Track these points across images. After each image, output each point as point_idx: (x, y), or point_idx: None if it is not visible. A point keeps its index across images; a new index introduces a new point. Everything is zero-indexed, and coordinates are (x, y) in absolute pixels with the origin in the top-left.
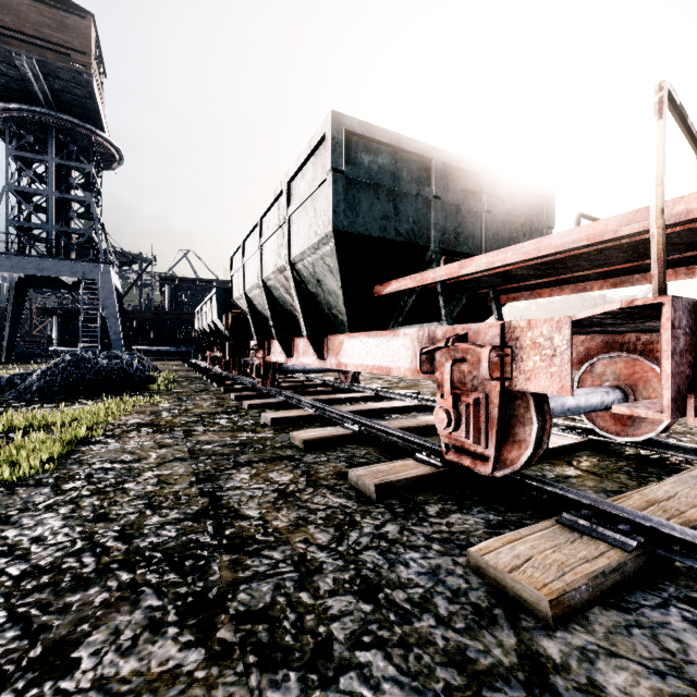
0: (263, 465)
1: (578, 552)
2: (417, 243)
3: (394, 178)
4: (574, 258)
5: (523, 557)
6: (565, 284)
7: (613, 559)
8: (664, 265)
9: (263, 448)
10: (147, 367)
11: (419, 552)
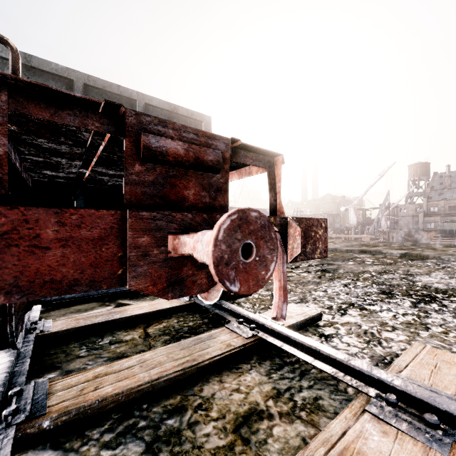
0: None
1: None
2: None
3: None
4: (114, 160)
5: None
6: None
7: None
8: None
9: None
10: None
11: None
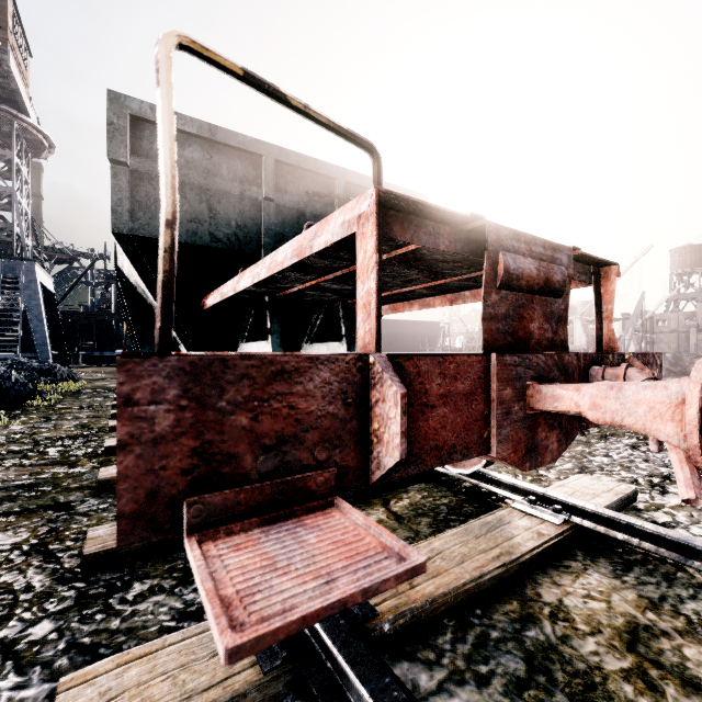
0: (11, 519)
1: (197, 678)
2: (243, 250)
3: (207, 174)
4: None
5: (112, 692)
6: (413, 299)
7: (230, 689)
8: (165, 304)
9: (49, 490)
10: (60, 376)
11: (23, 676)
